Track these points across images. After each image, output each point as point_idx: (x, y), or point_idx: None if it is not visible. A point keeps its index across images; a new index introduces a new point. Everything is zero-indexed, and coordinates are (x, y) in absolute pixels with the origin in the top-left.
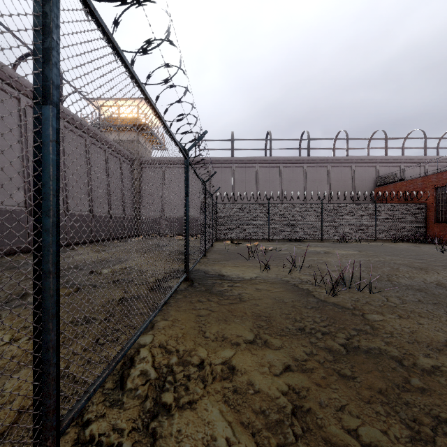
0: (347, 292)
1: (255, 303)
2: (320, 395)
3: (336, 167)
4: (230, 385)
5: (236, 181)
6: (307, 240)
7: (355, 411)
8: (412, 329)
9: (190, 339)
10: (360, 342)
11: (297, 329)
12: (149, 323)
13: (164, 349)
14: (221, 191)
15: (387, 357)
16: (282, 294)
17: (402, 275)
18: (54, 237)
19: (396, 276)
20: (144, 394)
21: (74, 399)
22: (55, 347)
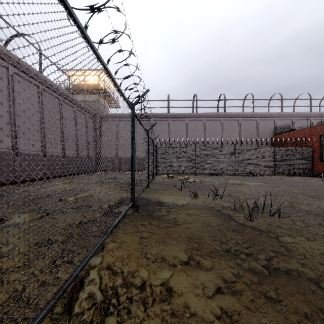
0: (260, 217)
1: (187, 226)
2: (251, 320)
3: (245, 120)
4: (168, 307)
5: (171, 131)
6: (224, 174)
7: None
8: (321, 251)
9: (133, 261)
10: (279, 264)
11: (224, 250)
12: (98, 247)
13: (111, 271)
14: (160, 138)
15: (306, 280)
16: (209, 218)
17: (301, 202)
18: None
19: (296, 203)
20: (89, 320)
21: None
22: None
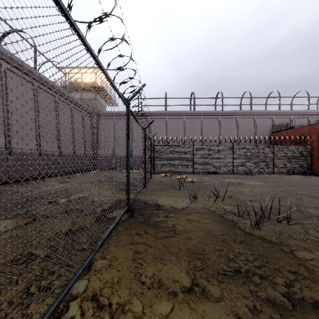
0: (268, 224)
1: (188, 237)
2: None
3: (242, 118)
4: None
5: (168, 129)
6: (222, 173)
7: None
8: None
9: (125, 287)
10: (303, 292)
11: (232, 271)
12: (81, 271)
13: (96, 302)
14: (158, 136)
15: None
16: (211, 226)
17: (308, 205)
18: None
19: (303, 206)
20: None
21: None
22: None
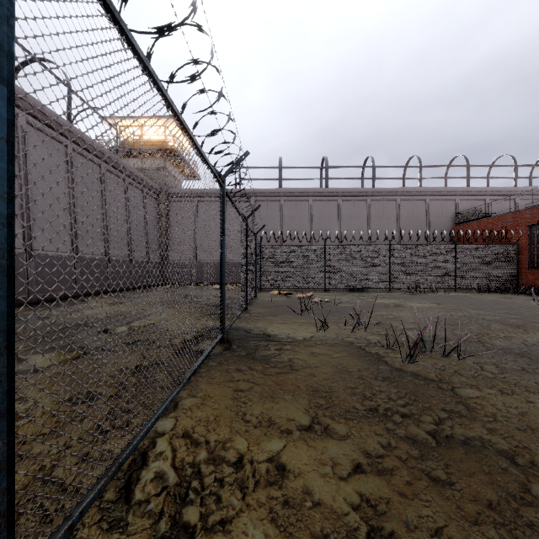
0: (428, 358)
1: (310, 373)
2: (406, 511)
3: (407, 200)
4: (278, 493)
5: (285, 218)
6: (372, 290)
7: (457, 538)
8: (521, 410)
9: (225, 425)
10: (453, 429)
11: (367, 409)
12: (169, 403)
13: (189, 439)
14: (267, 229)
15: (494, 452)
16: (345, 360)
17: (496, 335)
18: (2, 291)
19: (488, 336)
20: (158, 510)
21: (57, 518)
22: (5, 463)
